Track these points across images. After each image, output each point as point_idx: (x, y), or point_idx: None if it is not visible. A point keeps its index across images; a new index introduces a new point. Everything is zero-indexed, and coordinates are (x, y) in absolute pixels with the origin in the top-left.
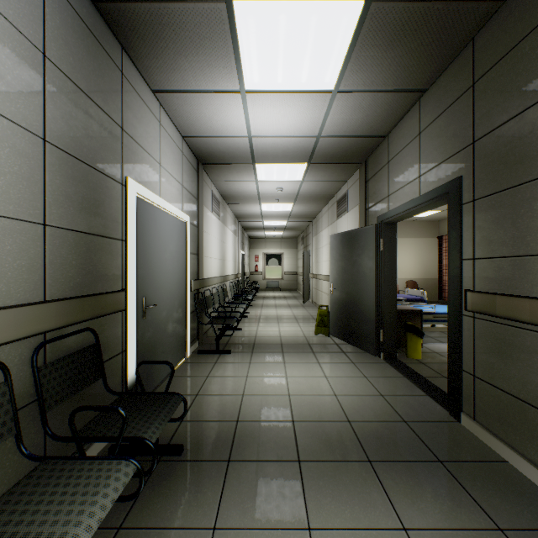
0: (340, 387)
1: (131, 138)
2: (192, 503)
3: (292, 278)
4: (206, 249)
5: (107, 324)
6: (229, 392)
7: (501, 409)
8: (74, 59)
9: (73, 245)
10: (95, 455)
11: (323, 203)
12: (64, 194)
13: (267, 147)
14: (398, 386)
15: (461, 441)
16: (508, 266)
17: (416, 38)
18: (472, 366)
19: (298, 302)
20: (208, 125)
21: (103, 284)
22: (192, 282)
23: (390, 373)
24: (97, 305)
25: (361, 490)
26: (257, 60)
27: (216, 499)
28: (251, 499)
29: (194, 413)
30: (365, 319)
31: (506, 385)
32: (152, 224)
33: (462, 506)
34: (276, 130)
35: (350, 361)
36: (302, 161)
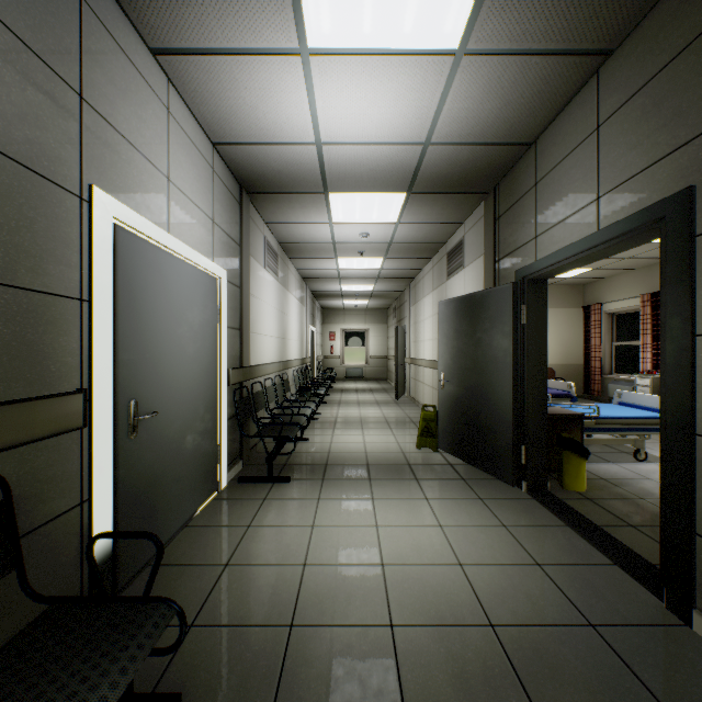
0: (465, 547)
1: (103, 119)
2: None
3: (380, 364)
4: (255, 321)
5: (40, 456)
6: (282, 558)
7: None
8: None
9: None
10: None
11: (426, 257)
12: None
13: (346, 163)
14: (561, 544)
15: None
16: None
17: None
18: None
19: (389, 397)
20: (250, 122)
21: (31, 381)
22: (231, 371)
23: (543, 519)
24: (5, 425)
25: None
26: None
27: None
28: None
29: (216, 606)
30: (496, 429)
31: None
32: (151, 277)
33: None
34: (359, 132)
35: (475, 495)
36: (398, 189)
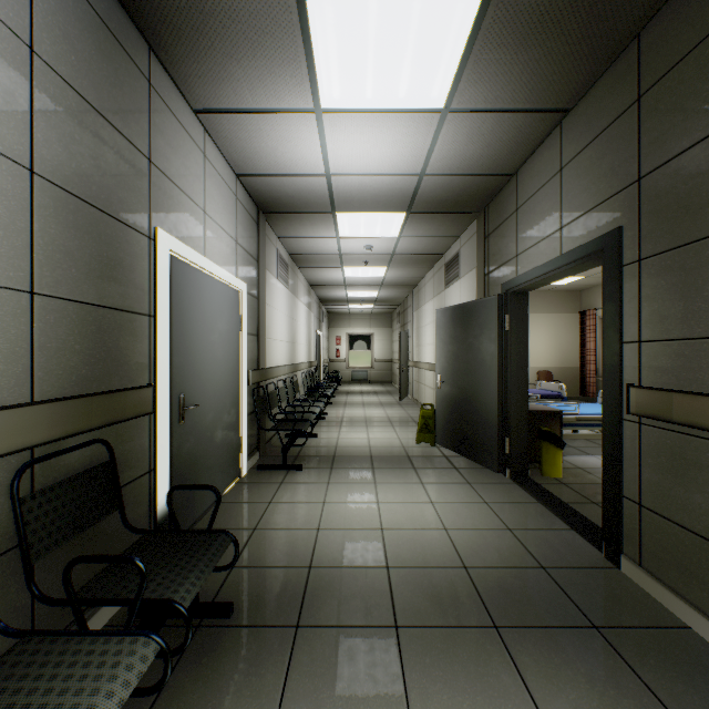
0: (451, 517)
1: (163, 174)
2: (243, 692)
3: (385, 367)
4: (269, 328)
5: (127, 432)
6: (300, 524)
7: (680, 553)
8: (77, 58)
9: (76, 323)
10: (109, 617)
11: (426, 266)
12: (62, 250)
13: (352, 190)
14: (531, 516)
15: (622, 597)
16: (692, 352)
17: (559, 33)
18: (638, 492)
19: (393, 398)
20: (270, 159)
21: (122, 377)
22: (250, 372)
23: (520, 498)
24: (111, 407)
25: (486, 671)
26: (338, 66)
27: (278, 686)
28: (329, 686)
29: (250, 555)
30: (484, 424)
31: (688, 519)
32: (193, 294)
33: (631, 696)
34: (363, 166)
35: (464, 480)
36: (399, 210)
